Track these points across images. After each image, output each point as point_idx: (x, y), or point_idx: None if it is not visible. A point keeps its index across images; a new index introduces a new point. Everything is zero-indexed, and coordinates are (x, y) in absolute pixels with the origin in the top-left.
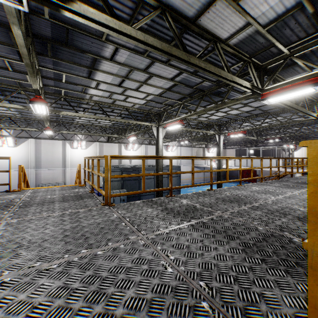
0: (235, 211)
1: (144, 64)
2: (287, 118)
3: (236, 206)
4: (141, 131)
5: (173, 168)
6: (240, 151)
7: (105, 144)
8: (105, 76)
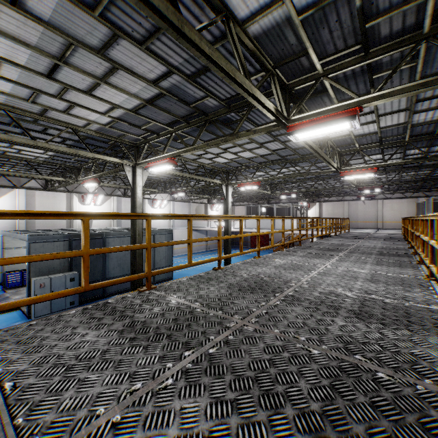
0: (263, 313)
1: (97, 36)
2: (305, 169)
3: (263, 301)
4: (106, 173)
5: (162, 232)
6: (251, 209)
7: (38, 193)
8: (10, 47)
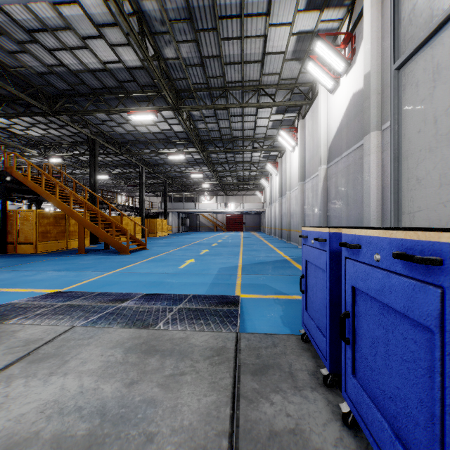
0: None
1: None
2: None
3: None
4: None
5: None
6: None
7: None
8: None
